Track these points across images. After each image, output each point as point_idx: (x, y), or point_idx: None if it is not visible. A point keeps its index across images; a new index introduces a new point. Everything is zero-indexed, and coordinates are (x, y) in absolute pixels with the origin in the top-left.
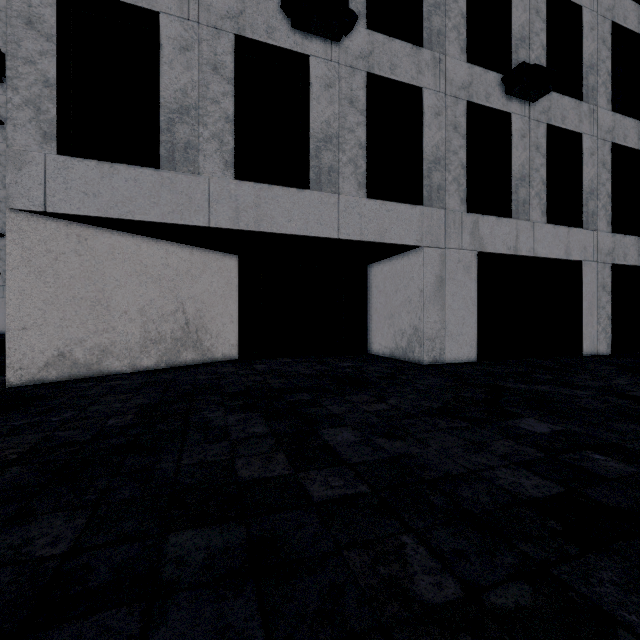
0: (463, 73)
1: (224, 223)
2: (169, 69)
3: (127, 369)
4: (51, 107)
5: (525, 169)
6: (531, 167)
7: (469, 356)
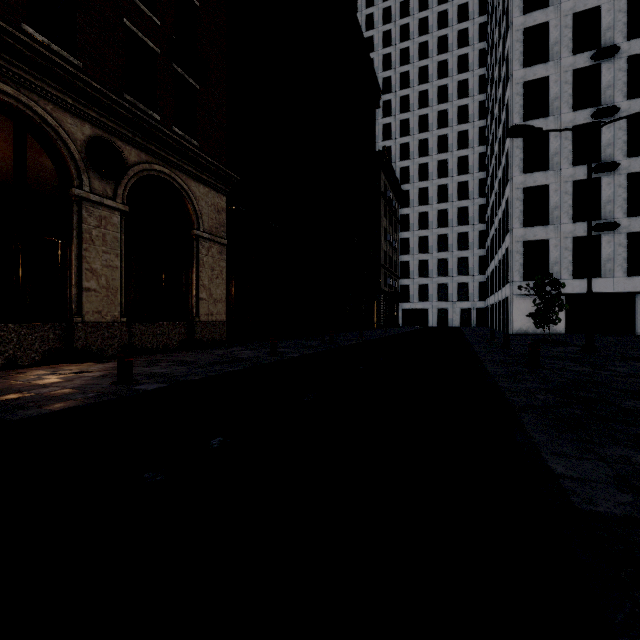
0: None
1: (568, 292)
2: (551, 253)
3: (533, 333)
4: (522, 270)
5: None
6: None
7: None
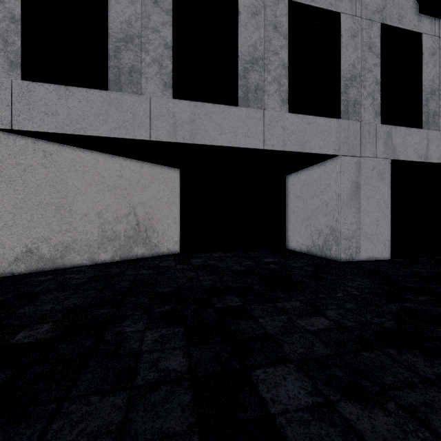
0: None
1: (163, 137)
2: (116, 4)
3: (87, 262)
4: (16, 40)
5: (435, 84)
6: (440, 82)
7: (383, 254)
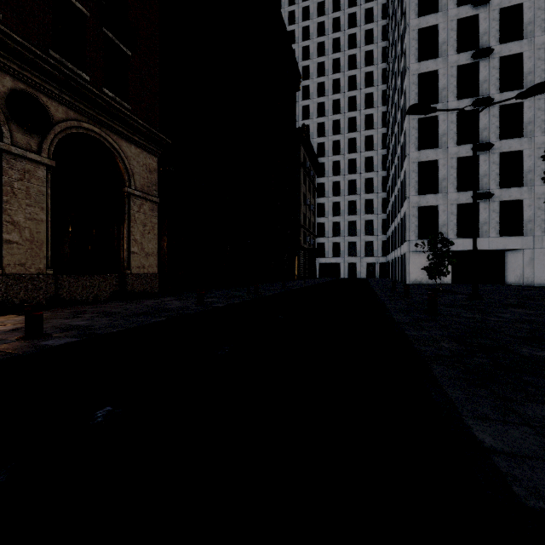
0: (543, 189)
1: (454, 249)
2: (440, 217)
3: (426, 283)
4: (417, 231)
5: None
6: None
7: None
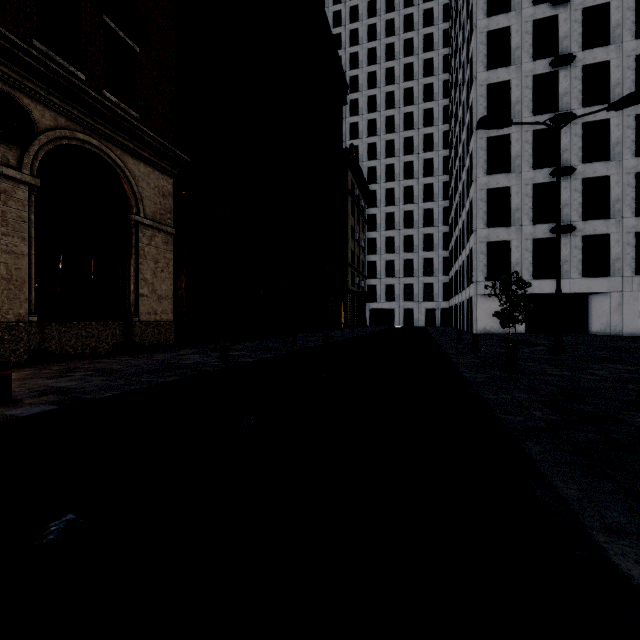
0: (633, 222)
1: (529, 292)
2: (513, 254)
3: (496, 333)
4: (485, 270)
5: None
6: None
7: (636, 333)
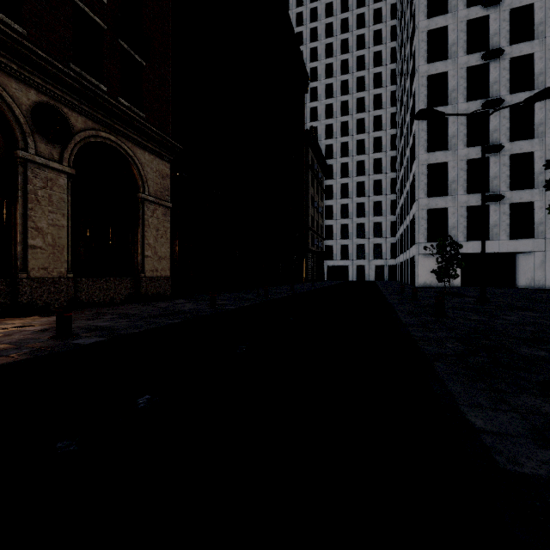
0: None
1: (463, 252)
2: (450, 219)
3: (435, 286)
4: (426, 233)
5: None
6: None
7: None
